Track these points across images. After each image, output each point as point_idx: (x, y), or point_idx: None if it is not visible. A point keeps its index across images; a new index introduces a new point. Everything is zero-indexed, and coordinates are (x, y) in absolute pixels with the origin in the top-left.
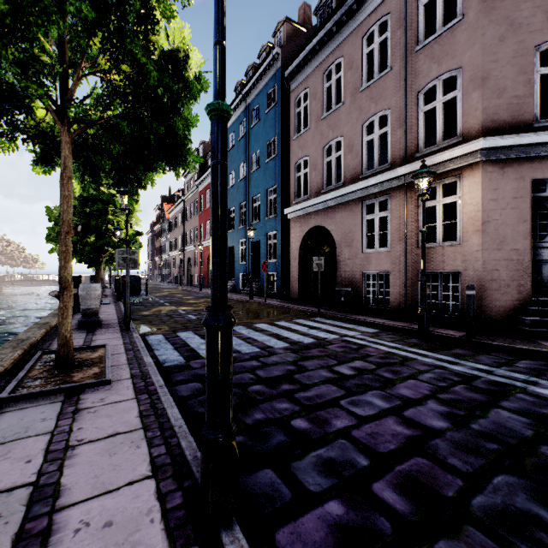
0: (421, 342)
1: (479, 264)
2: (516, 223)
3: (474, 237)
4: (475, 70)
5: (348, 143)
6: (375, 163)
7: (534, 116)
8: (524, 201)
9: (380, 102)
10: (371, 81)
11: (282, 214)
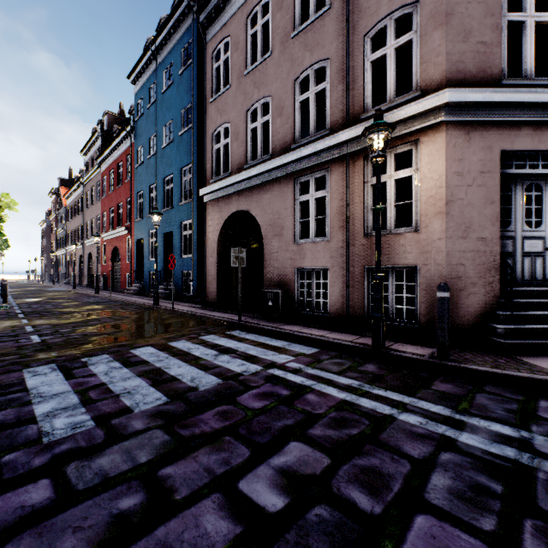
0: (382, 369)
1: (442, 256)
2: (483, 204)
3: (436, 221)
4: (437, 3)
5: (278, 104)
6: (310, 128)
7: (502, 72)
8: (492, 177)
9: (317, 50)
10: (305, 23)
11: (199, 198)
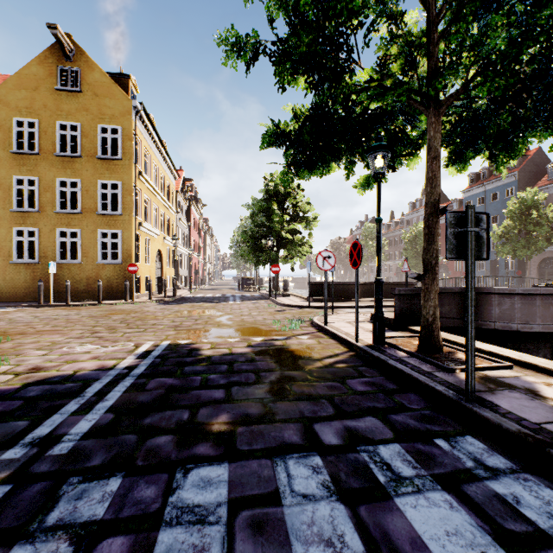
0: None
1: None
2: None
3: None
4: None
5: None
6: None
7: None
8: None
9: None
10: None
11: None
